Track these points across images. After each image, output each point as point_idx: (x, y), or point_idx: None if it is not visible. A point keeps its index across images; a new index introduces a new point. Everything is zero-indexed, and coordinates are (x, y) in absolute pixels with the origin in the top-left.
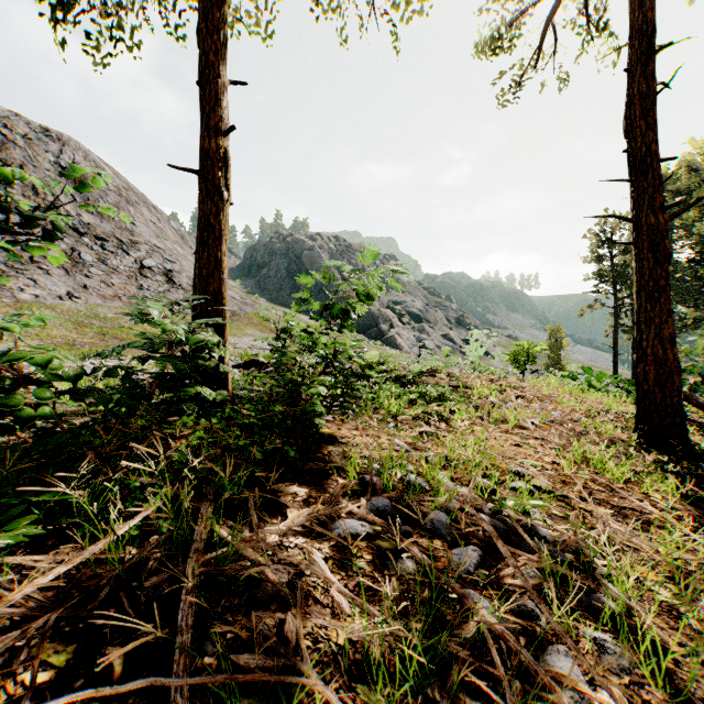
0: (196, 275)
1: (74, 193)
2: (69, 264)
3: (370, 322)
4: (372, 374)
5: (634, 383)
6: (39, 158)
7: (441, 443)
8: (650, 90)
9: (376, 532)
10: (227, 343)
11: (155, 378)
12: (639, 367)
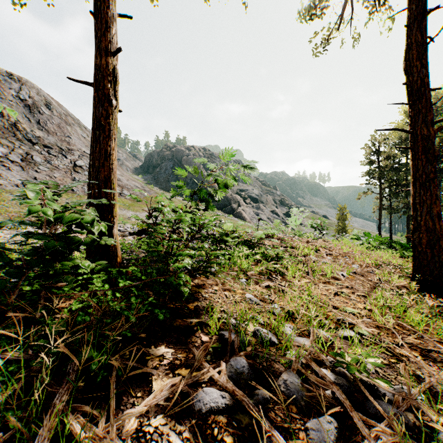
0: (90, 165)
1: (29, 116)
2: (25, 163)
3: (225, 203)
4: (228, 240)
5: (400, 243)
6: (5, 93)
7: (281, 295)
8: (423, 41)
9: (236, 400)
10: (115, 219)
11: (27, 255)
12: (415, 235)
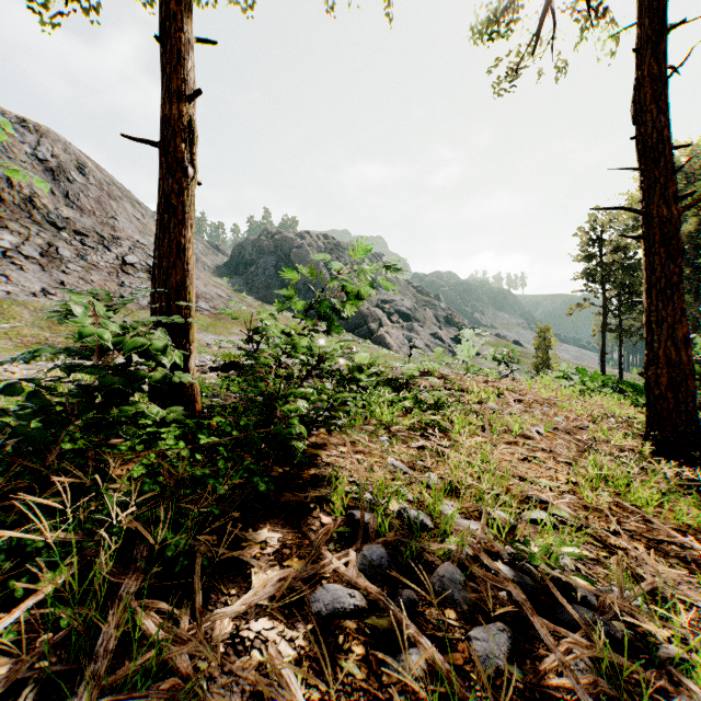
0: (155, 265)
1: (52, 186)
2: (46, 260)
3: (359, 321)
4: (362, 378)
5: (632, 384)
6: (14, 150)
7: (442, 460)
8: (662, 71)
9: (370, 602)
10: (192, 346)
11: (74, 396)
12: (650, 371)
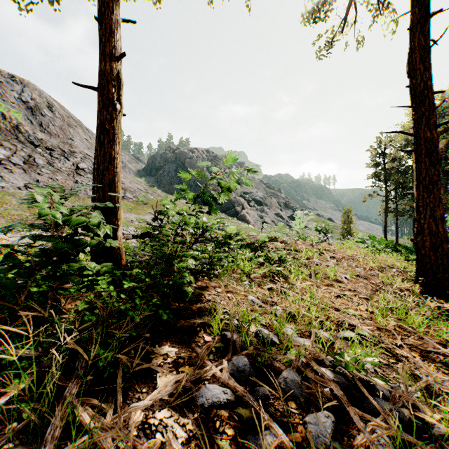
0: (95, 169)
1: (31, 118)
2: (27, 166)
3: (229, 205)
4: (231, 242)
5: (405, 246)
6: (7, 95)
7: (284, 297)
8: (426, 43)
9: (237, 396)
10: (119, 222)
11: (36, 257)
12: (418, 238)
